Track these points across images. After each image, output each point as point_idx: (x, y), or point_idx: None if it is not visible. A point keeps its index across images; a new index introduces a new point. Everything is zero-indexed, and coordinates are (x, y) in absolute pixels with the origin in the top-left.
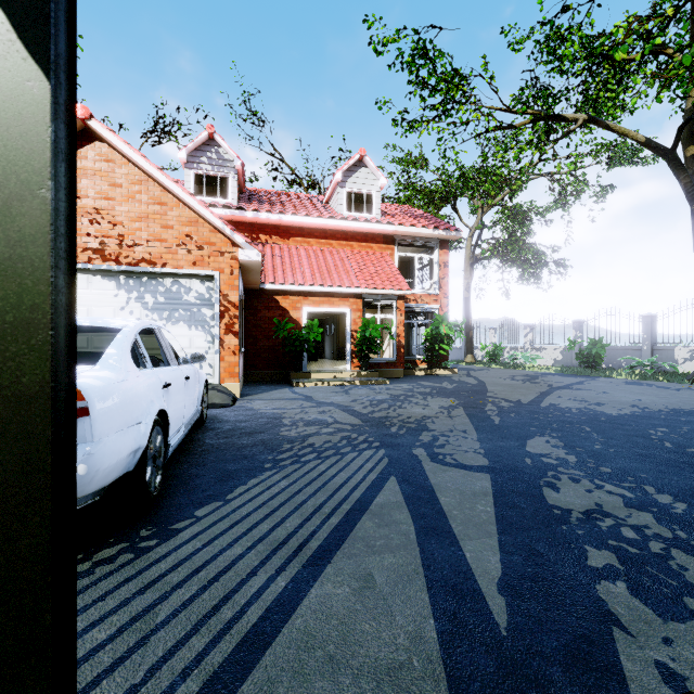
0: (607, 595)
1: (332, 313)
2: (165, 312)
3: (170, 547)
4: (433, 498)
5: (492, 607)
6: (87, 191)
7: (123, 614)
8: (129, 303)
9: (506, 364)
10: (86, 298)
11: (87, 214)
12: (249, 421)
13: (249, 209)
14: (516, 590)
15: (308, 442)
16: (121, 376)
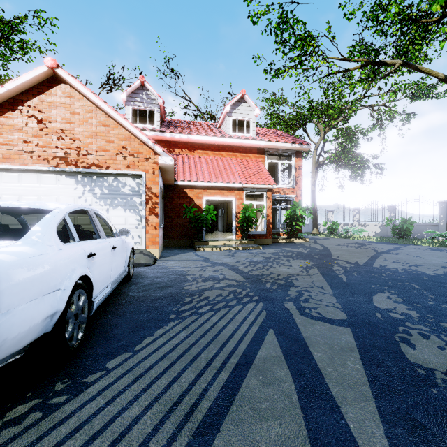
0: None
1: (223, 201)
2: (108, 200)
3: (76, 404)
4: (307, 352)
5: None
6: (55, 117)
7: None
8: (84, 193)
9: (341, 235)
10: (55, 191)
11: (55, 133)
12: (163, 277)
13: (168, 132)
14: None
15: (204, 296)
16: (41, 250)
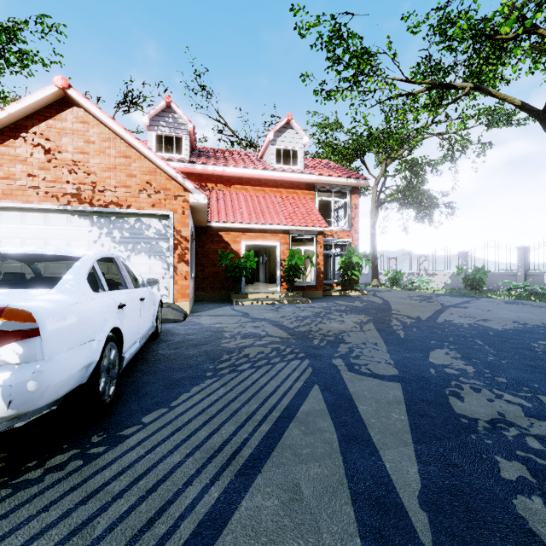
0: (526, 512)
1: (265, 246)
2: (129, 245)
3: (116, 453)
4: (352, 406)
5: (416, 524)
6: (66, 147)
7: (62, 527)
8: (101, 237)
9: (405, 287)
10: (66, 234)
11: (66, 165)
12: (196, 334)
13: (199, 163)
14: (437, 505)
15: (244, 353)
16: (76, 299)
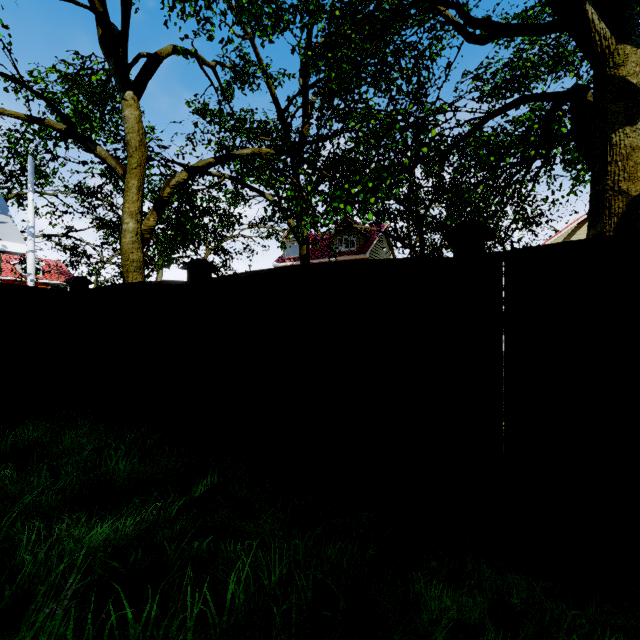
0: None
1: None
2: None
3: None
4: None
5: None
6: None
7: None
8: None
9: None
10: None
11: None
12: None
13: None
14: None
15: None
16: None
